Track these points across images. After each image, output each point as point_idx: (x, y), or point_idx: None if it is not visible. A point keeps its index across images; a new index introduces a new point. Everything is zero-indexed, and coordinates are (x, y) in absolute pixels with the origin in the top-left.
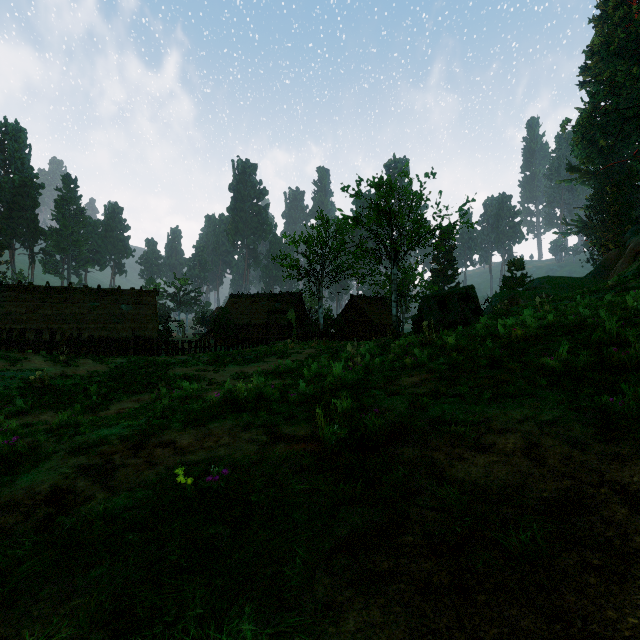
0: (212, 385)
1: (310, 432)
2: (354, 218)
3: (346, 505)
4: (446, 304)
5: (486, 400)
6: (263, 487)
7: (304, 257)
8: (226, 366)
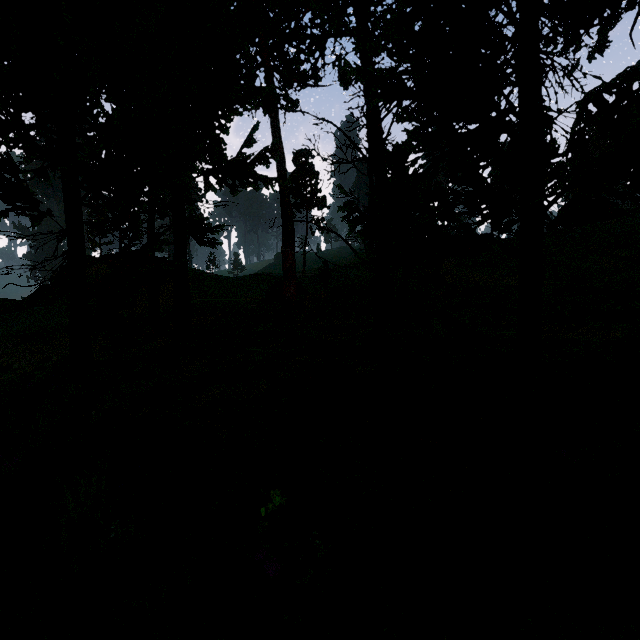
0: None
1: None
2: None
3: None
4: None
5: None
6: None
7: None
8: None
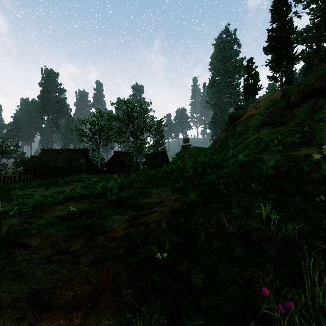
0: (45, 197)
1: (104, 200)
2: (117, 118)
3: (117, 209)
4: (155, 158)
5: (155, 188)
6: (95, 210)
7: (89, 131)
8: (49, 188)
